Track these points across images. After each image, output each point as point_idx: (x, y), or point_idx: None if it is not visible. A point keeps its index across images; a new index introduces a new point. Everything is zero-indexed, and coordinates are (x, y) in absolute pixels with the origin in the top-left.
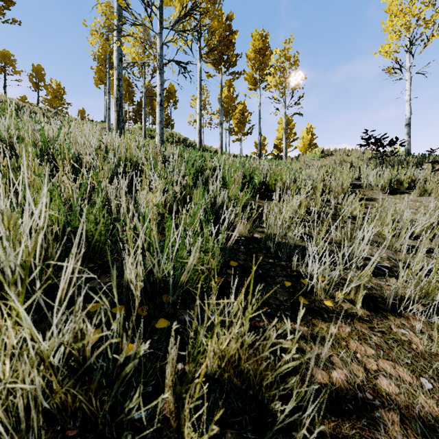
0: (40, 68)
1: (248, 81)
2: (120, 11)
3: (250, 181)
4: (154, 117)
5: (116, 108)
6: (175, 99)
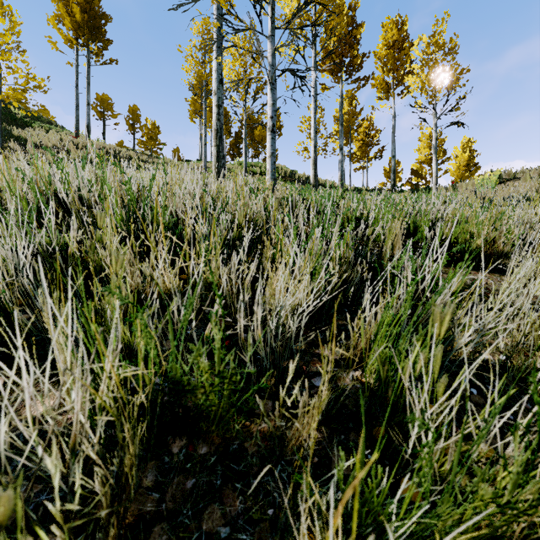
0: (135, 109)
1: (377, 89)
2: (220, 21)
3: (414, 233)
4: (255, 149)
5: (216, 142)
6: (279, 124)
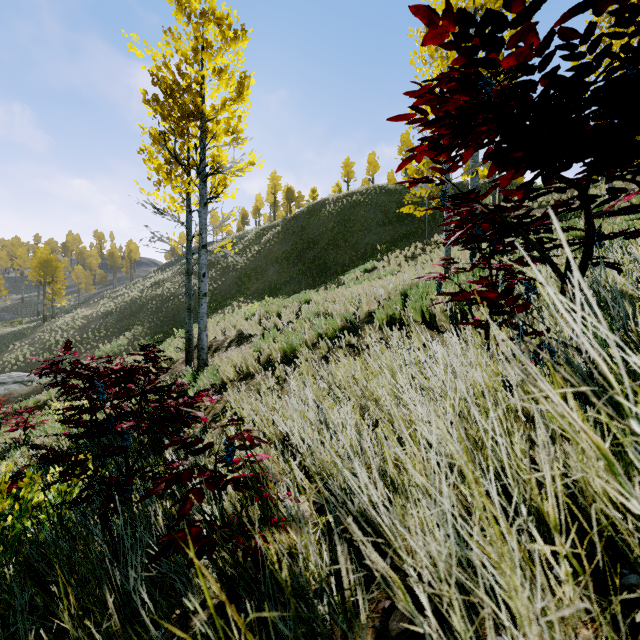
0: None
1: None
2: None
3: None
4: None
5: None
6: None
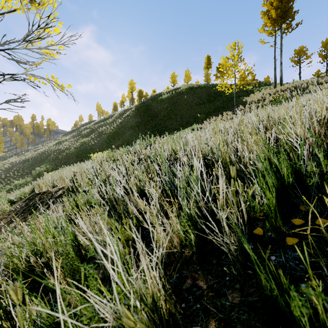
0: (327, 41)
1: None
2: None
3: None
4: None
5: None
6: None
